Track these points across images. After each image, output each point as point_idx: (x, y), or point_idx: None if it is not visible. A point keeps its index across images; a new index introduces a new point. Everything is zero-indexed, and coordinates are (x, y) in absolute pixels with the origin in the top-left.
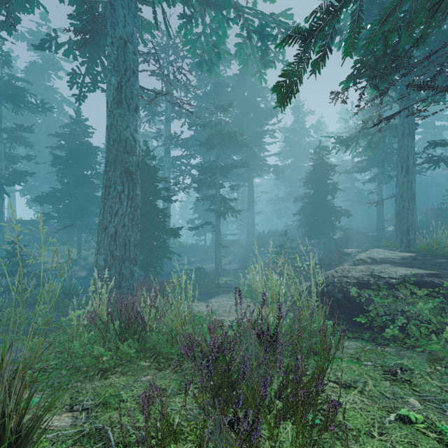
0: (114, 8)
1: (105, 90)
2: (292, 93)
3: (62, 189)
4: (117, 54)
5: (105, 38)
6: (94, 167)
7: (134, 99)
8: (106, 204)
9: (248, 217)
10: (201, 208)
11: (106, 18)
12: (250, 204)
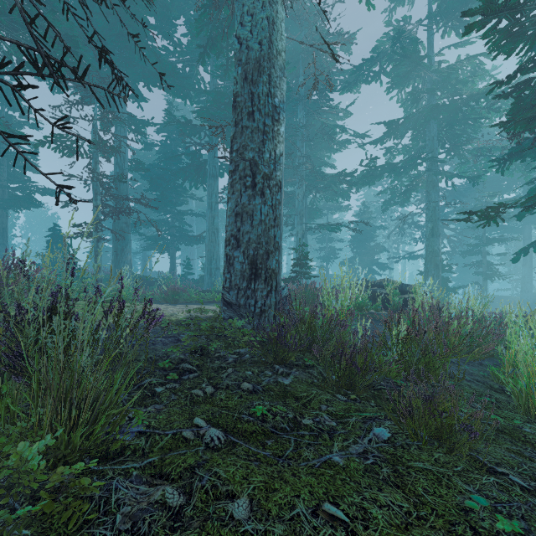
0: (429, 194)
1: (400, 205)
2: (517, 260)
3: (356, 257)
4: (431, 214)
5: (412, 190)
6: (375, 240)
7: (438, 231)
8: (426, 279)
9: (522, 272)
10: (459, 261)
11: (415, 184)
12: (526, 259)
